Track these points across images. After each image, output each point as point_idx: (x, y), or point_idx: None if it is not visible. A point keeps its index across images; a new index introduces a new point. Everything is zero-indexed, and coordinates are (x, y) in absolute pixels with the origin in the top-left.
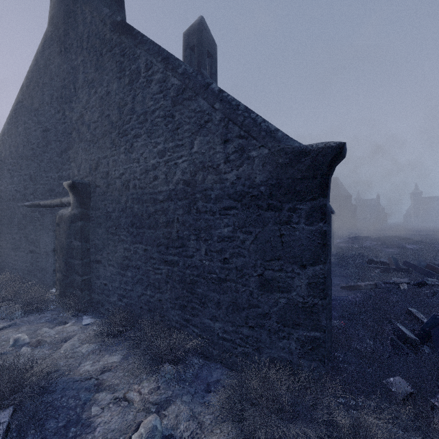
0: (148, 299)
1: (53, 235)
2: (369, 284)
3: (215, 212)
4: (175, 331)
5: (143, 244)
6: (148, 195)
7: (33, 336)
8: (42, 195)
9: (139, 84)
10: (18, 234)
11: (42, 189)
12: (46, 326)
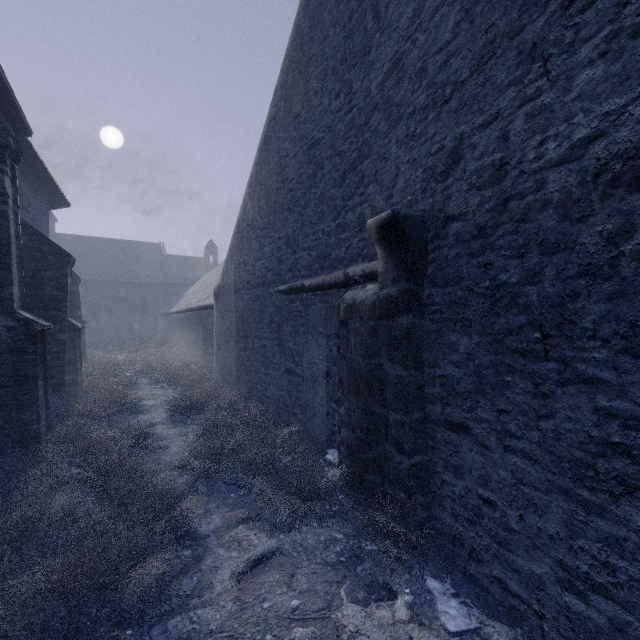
0: None
1: (326, 345)
2: None
3: None
4: None
5: None
6: None
7: (328, 633)
8: (307, 270)
9: None
10: (269, 339)
11: (306, 258)
12: (348, 588)
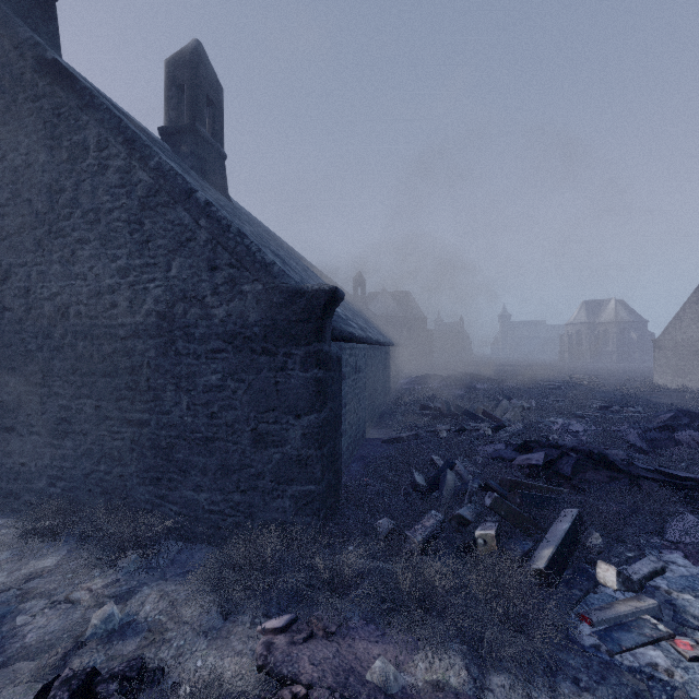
0: (102, 477)
1: None
2: (411, 434)
3: (200, 356)
4: (145, 515)
5: (93, 399)
6: (102, 329)
7: None
8: None
9: (87, 165)
10: None
11: None
12: None
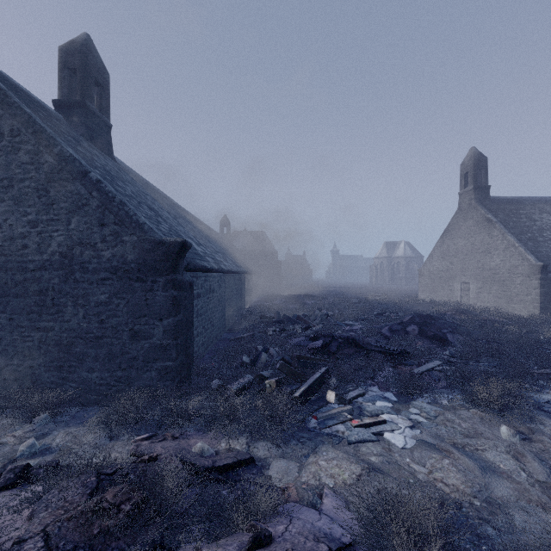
0: (15, 369)
1: None
2: (249, 334)
3: (92, 282)
4: (51, 391)
5: (7, 313)
6: (15, 263)
7: None
8: None
9: (2, 146)
10: None
11: None
12: None
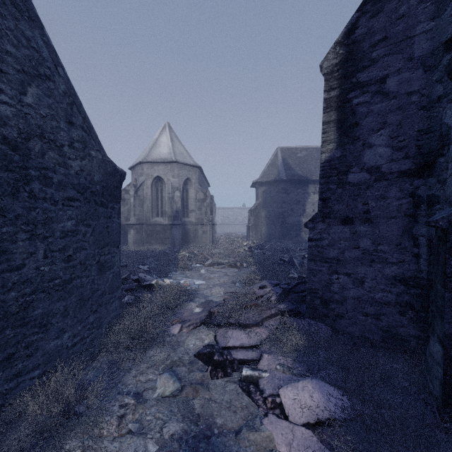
0: None
1: None
2: None
3: (57, 202)
4: None
5: None
6: None
7: None
8: None
9: None
10: None
11: None
12: None
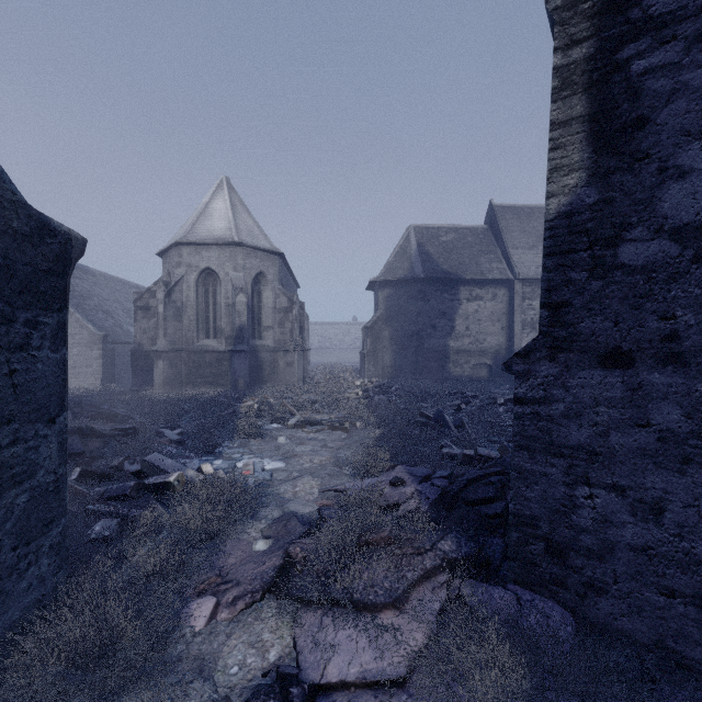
0: None
1: None
2: None
3: None
4: None
5: None
6: None
7: None
8: None
9: None
10: None
11: None
12: None
